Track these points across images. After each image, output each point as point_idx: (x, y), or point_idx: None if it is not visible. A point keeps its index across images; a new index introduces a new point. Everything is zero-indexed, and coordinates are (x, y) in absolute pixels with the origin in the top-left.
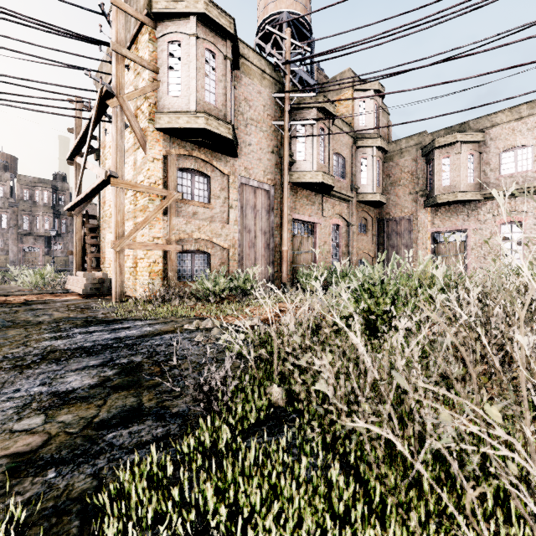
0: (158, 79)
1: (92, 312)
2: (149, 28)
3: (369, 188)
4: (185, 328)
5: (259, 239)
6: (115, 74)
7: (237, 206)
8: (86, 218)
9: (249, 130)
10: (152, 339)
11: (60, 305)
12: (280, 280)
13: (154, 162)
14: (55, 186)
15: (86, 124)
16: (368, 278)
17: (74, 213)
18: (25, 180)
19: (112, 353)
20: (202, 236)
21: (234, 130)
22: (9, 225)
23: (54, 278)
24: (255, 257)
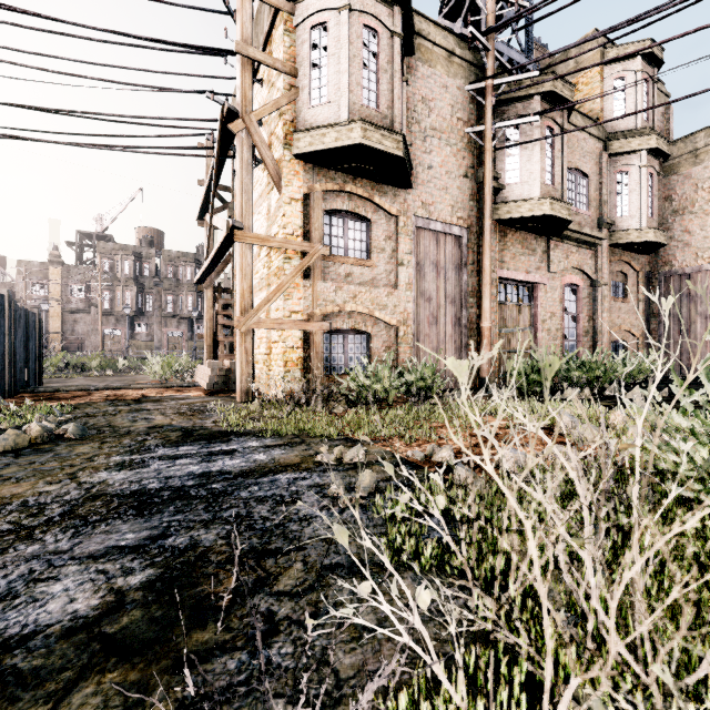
0: (297, 86)
1: (202, 419)
2: (285, 15)
3: (633, 222)
4: (318, 461)
5: (444, 312)
6: (240, 86)
7: (410, 262)
8: (218, 291)
9: (429, 145)
10: (257, 483)
11: (173, 404)
12: (477, 375)
13: (291, 204)
14: (198, 260)
15: (211, 166)
16: (636, 372)
17: (205, 287)
18: (169, 255)
19: (176, 512)
20: (358, 308)
21: (406, 143)
22: (154, 307)
23: (188, 367)
24: (437, 339)
